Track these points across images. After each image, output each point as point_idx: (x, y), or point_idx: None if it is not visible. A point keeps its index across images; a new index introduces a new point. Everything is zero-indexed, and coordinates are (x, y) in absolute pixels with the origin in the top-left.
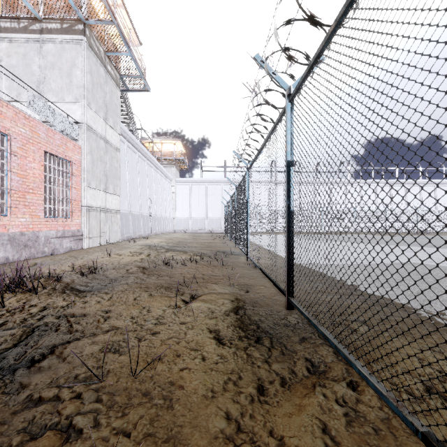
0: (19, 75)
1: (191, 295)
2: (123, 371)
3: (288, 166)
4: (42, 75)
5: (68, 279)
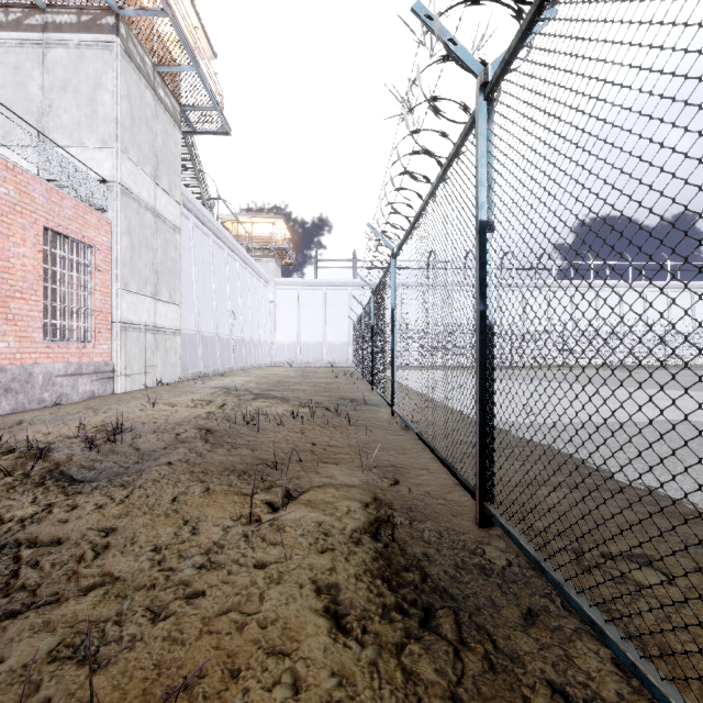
0: (7, 102)
1: (286, 491)
2: None
3: (483, 232)
4: (45, 101)
5: (62, 453)
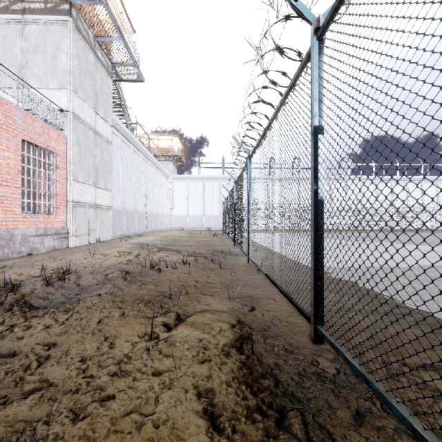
0: None
1: (177, 315)
2: None
3: (316, 134)
4: (24, 58)
5: (28, 287)
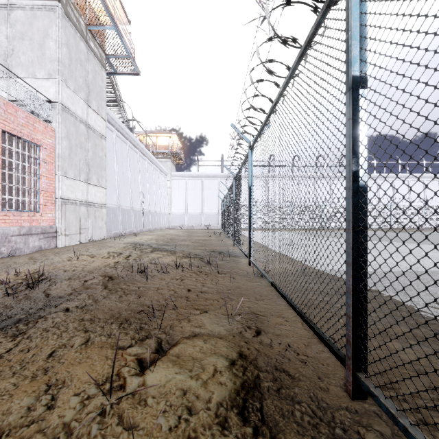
0: None
1: (158, 344)
2: None
3: (355, 88)
4: (9, 46)
5: None
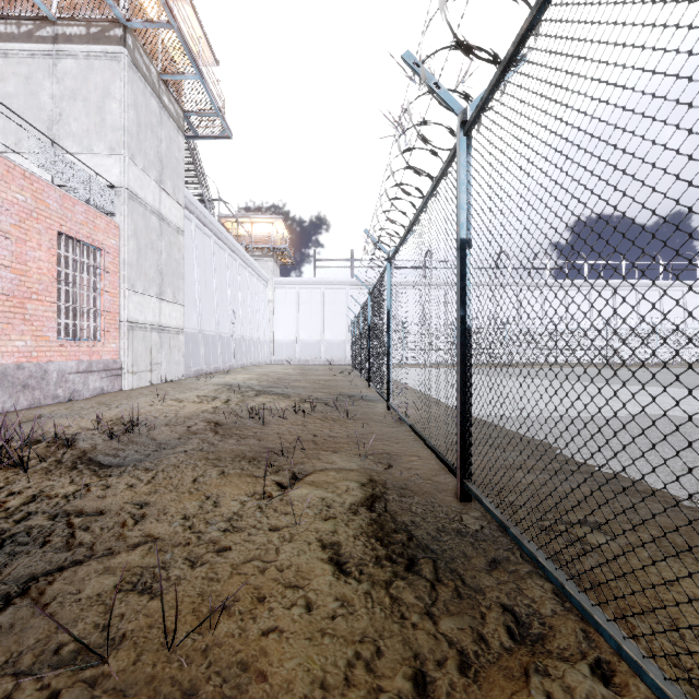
0: (19, 110)
1: (293, 474)
2: (152, 637)
3: (462, 249)
4: (56, 109)
5: (86, 443)
